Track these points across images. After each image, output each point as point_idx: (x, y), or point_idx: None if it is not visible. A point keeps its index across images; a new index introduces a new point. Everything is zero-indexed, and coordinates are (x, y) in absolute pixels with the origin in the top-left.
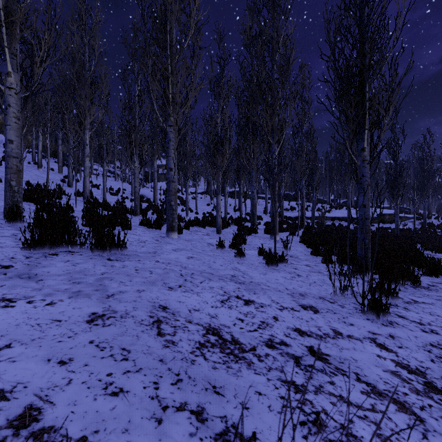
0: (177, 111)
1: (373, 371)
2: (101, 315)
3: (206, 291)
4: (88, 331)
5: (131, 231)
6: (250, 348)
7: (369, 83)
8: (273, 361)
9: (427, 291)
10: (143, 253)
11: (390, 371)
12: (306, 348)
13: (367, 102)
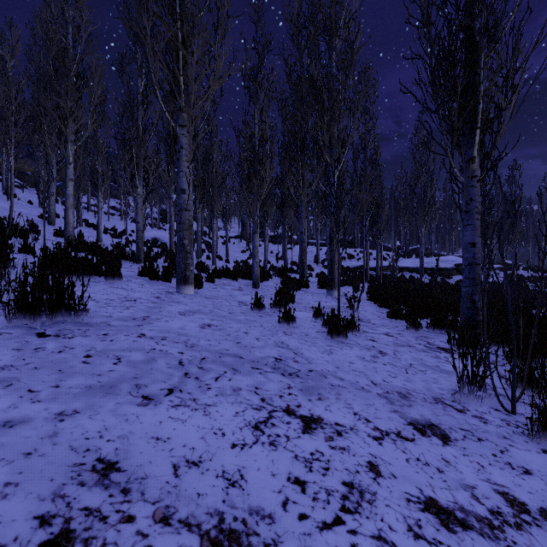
0: (192, 103)
1: None
2: None
3: (224, 399)
4: None
5: (120, 284)
6: None
7: (485, 54)
8: None
9: None
10: (122, 320)
11: None
12: None
13: (481, 85)
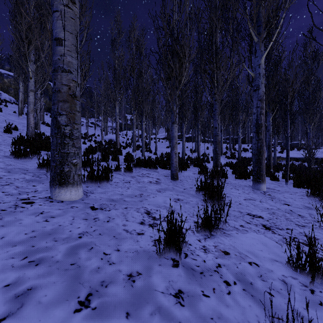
0: None
1: None
2: None
3: None
4: None
5: None
6: None
7: None
8: None
9: None
10: None
11: None
12: None
13: None
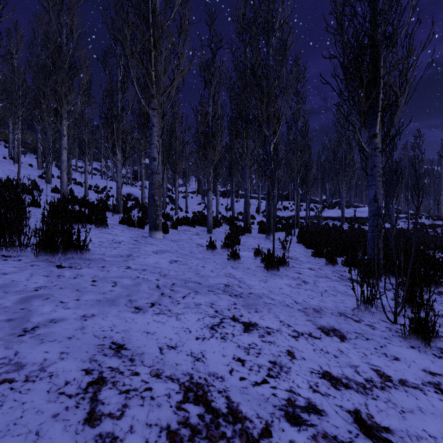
0: (161, 92)
1: None
2: None
3: (189, 310)
4: None
5: (107, 230)
6: (260, 430)
7: (384, 56)
8: None
9: None
10: (113, 257)
11: None
12: (349, 416)
13: (381, 79)
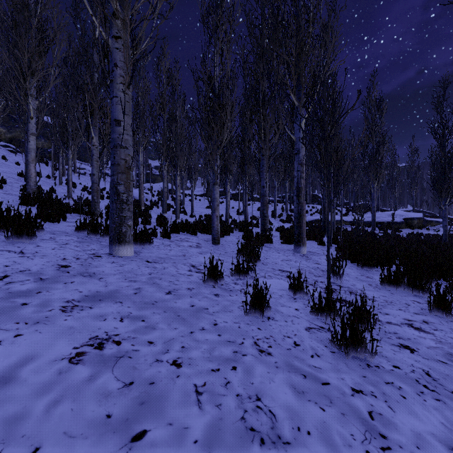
0: (126, 3)
1: None
2: None
3: None
4: None
5: (26, 244)
6: None
7: None
8: None
9: None
10: None
11: None
12: None
13: None
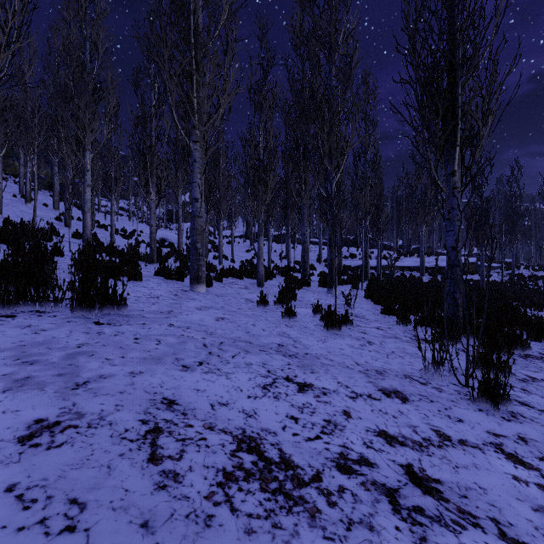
0: (204, 122)
1: (518, 511)
2: (52, 425)
3: (240, 370)
4: (12, 462)
5: (141, 283)
6: (311, 476)
7: (462, 82)
8: (354, 504)
9: (543, 363)
10: (153, 313)
11: (543, 510)
12: (401, 469)
13: (459, 109)
